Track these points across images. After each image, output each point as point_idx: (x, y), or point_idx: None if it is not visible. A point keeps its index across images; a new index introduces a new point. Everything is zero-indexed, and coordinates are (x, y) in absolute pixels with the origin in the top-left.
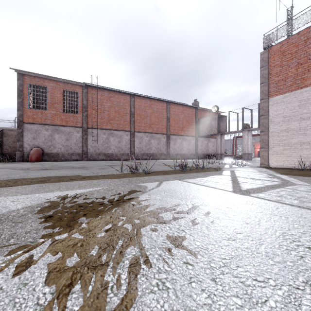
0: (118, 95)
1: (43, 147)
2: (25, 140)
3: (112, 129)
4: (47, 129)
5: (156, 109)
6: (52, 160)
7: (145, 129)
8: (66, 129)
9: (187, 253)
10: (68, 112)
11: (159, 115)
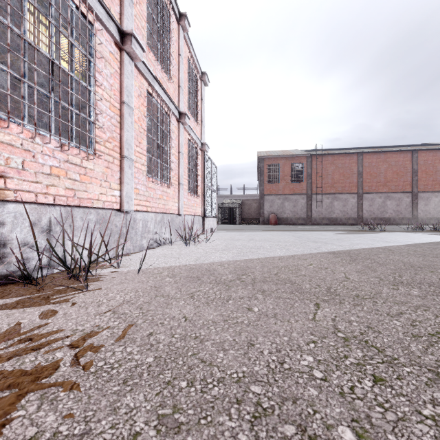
0: (343, 156)
1: (277, 213)
2: (265, 208)
3: (335, 193)
4: (279, 199)
5: (394, 163)
6: (283, 223)
7: (377, 189)
8: (293, 197)
9: (391, 235)
10: (295, 182)
11: (398, 169)
